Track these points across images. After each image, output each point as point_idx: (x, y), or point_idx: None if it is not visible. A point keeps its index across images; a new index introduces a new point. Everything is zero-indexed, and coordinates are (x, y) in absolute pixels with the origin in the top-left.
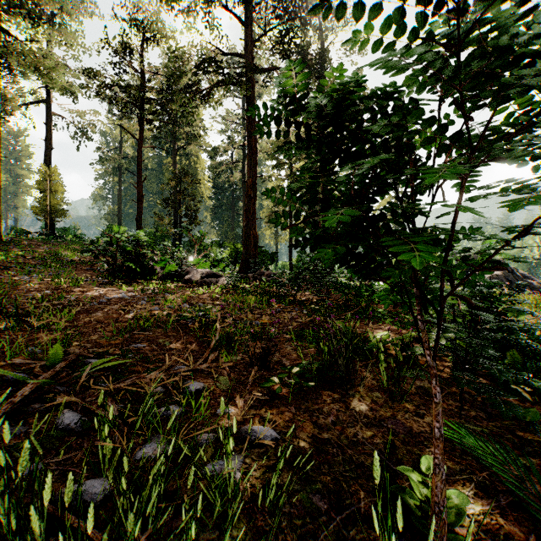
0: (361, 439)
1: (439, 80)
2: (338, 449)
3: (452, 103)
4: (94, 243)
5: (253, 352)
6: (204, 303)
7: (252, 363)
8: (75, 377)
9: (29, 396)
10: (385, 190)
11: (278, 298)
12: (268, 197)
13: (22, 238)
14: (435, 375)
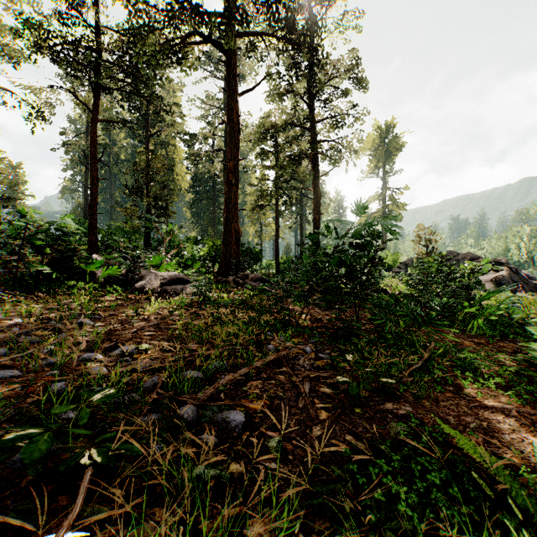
0: None
1: None
2: None
3: None
4: None
5: None
6: (140, 343)
7: None
8: None
9: None
10: None
11: None
12: None
13: None
14: None
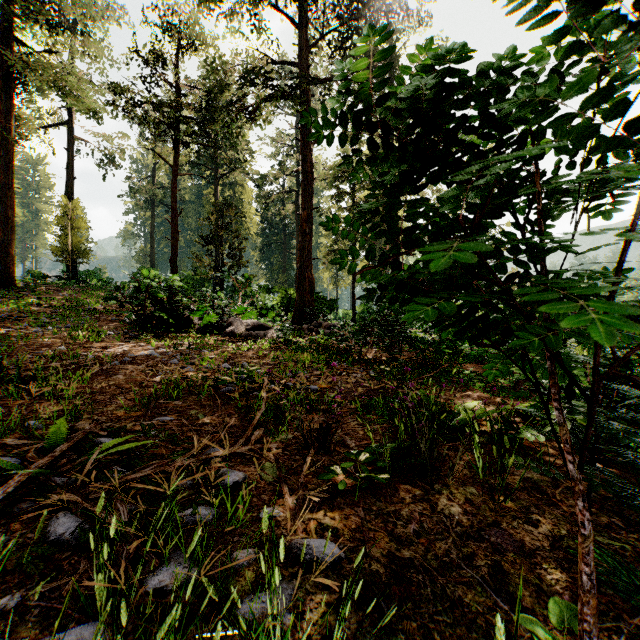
0: (455, 559)
1: (620, 24)
2: (425, 575)
3: (610, 81)
4: (119, 289)
5: (308, 429)
6: (249, 363)
7: (307, 444)
8: (80, 463)
9: (18, 491)
10: (500, 216)
11: (339, 356)
12: (328, 230)
13: (39, 283)
14: (582, 493)
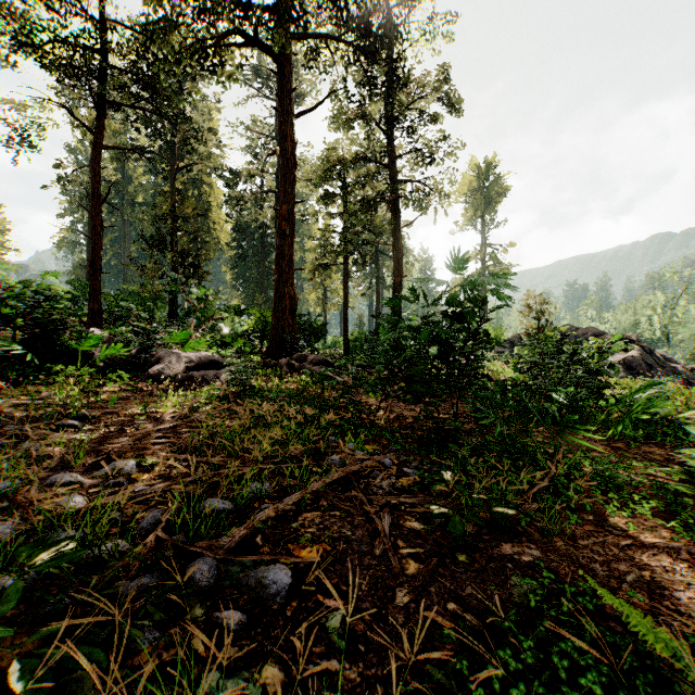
0: None
1: None
2: None
3: None
4: None
5: None
6: (144, 456)
7: None
8: None
9: None
10: None
11: None
12: None
13: None
14: None
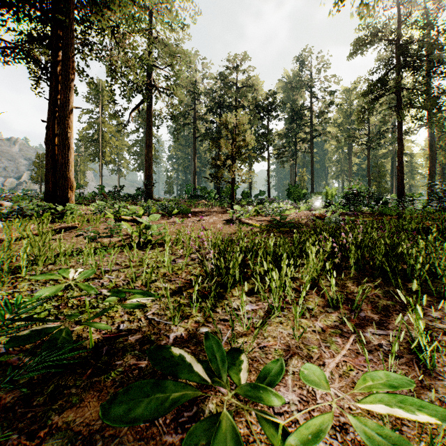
0: None
1: None
2: None
3: None
4: None
5: None
6: None
7: None
8: None
9: None
10: None
11: None
12: None
13: None
14: None
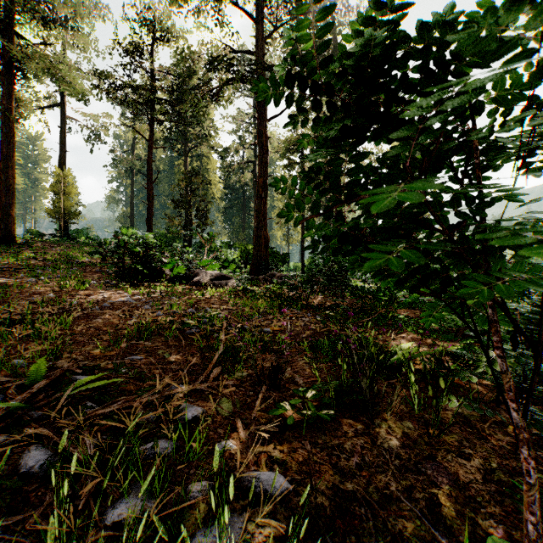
0: (395, 491)
1: None
2: (367, 508)
3: None
4: (101, 245)
5: (261, 367)
6: (212, 308)
7: (259, 382)
8: (56, 398)
9: None
10: (442, 168)
11: (290, 302)
12: (277, 187)
13: (36, 240)
14: (526, 441)
